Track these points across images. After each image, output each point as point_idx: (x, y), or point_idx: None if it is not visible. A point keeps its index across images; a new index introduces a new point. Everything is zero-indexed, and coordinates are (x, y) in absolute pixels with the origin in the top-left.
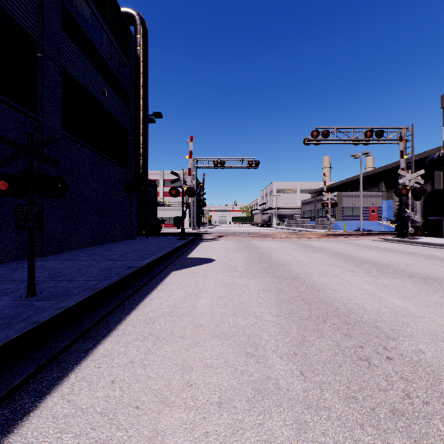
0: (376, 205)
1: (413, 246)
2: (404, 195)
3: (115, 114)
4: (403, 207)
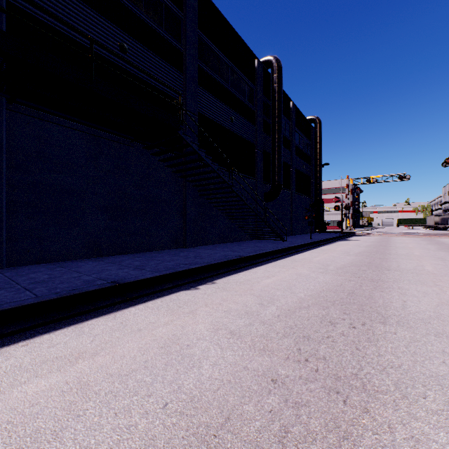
0: None
1: None
2: None
3: (306, 173)
4: None
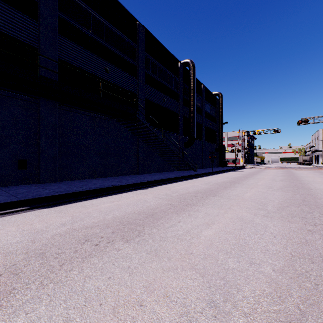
0: None
1: None
2: None
3: (213, 128)
4: None
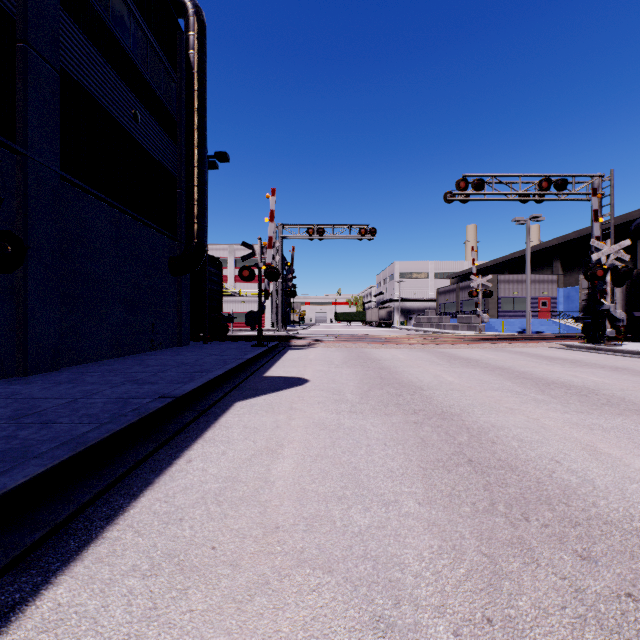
0: (548, 294)
1: (616, 357)
2: (600, 279)
3: (154, 153)
4: (598, 297)
